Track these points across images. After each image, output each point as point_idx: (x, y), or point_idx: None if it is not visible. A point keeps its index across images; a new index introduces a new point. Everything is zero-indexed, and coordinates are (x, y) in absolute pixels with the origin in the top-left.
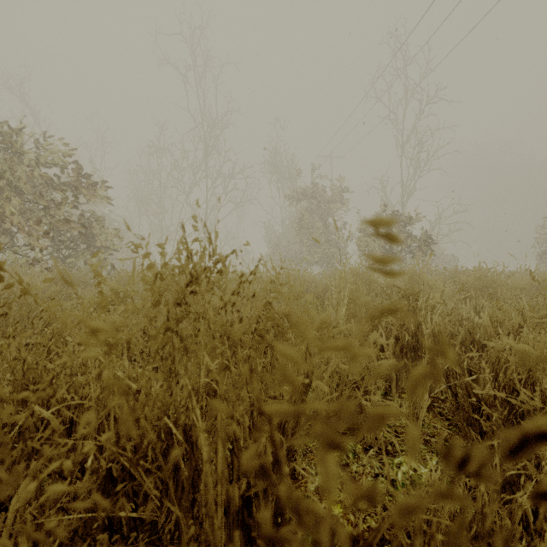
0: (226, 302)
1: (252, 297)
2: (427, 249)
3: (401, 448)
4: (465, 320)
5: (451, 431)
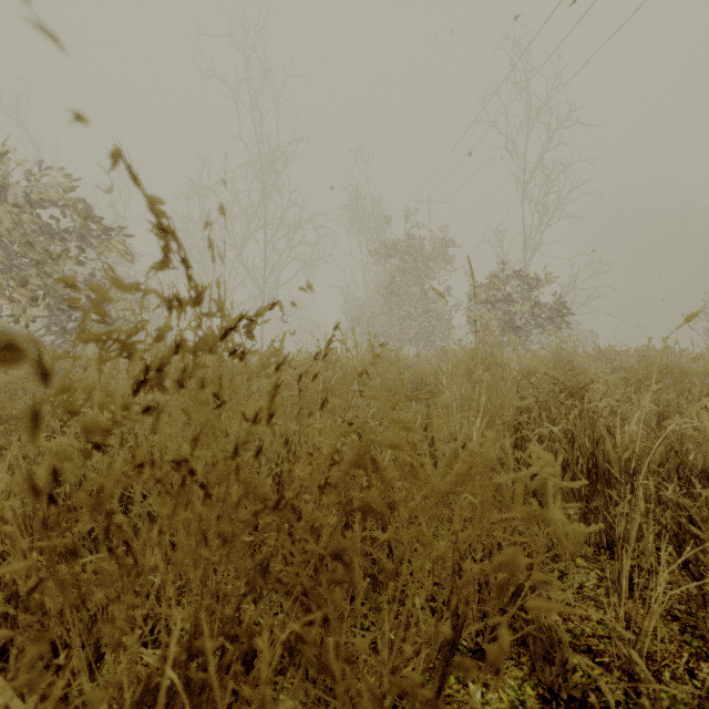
0: (238, 444)
1: (320, 409)
2: (561, 321)
3: (612, 696)
4: (665, 429)
5: (692, 647)
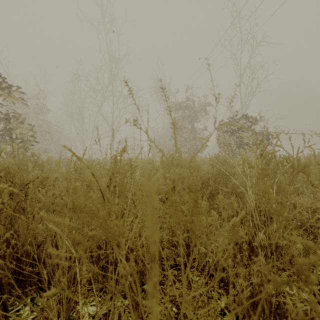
0: None
1: None
2: (268, 142)
3: None
4: None
5: None
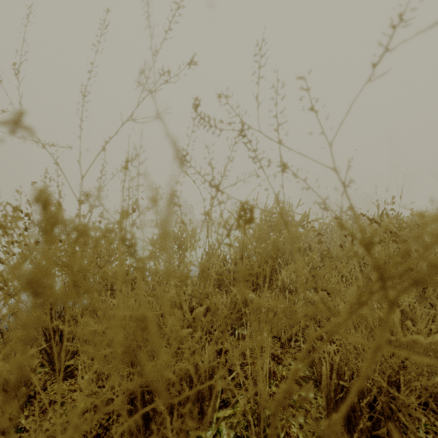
0: None
1: None
2: None
3: None
4: None
5: None
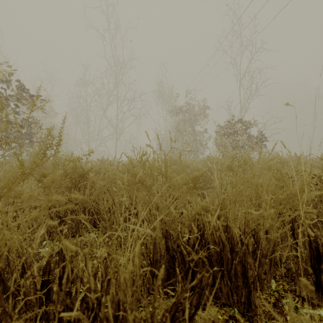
0: None
1: None
2: (262, 144)
3: None
4: None
5: None
